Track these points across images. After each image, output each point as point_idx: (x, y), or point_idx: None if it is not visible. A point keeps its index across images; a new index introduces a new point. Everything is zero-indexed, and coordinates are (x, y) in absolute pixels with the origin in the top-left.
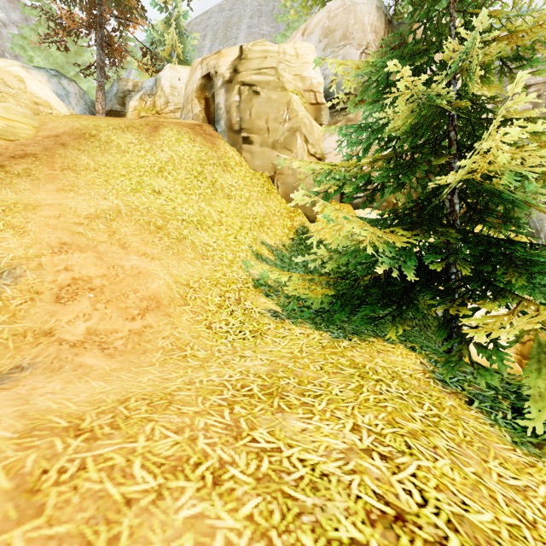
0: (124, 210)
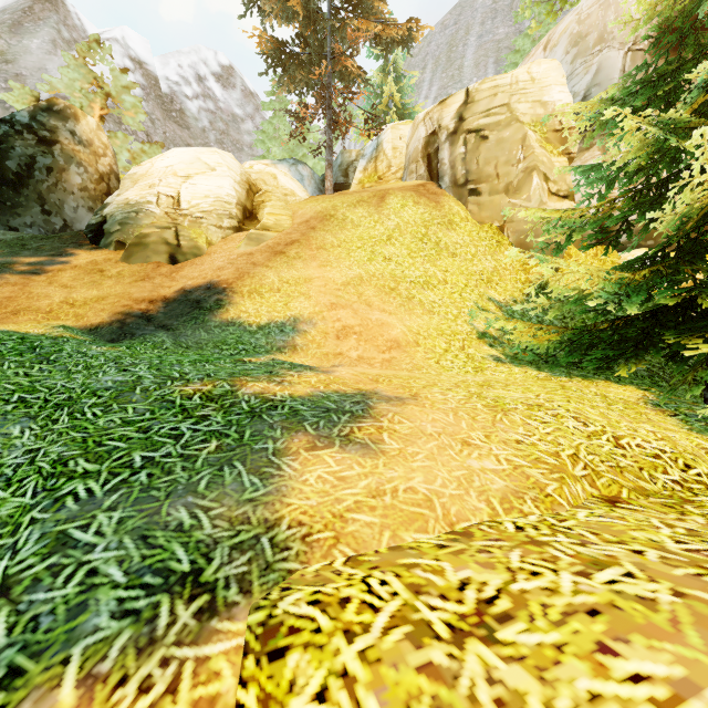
0: (365, 277)
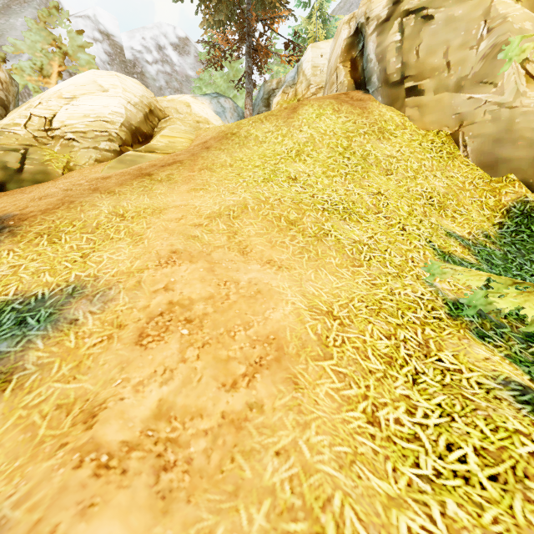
0: (251, 204)
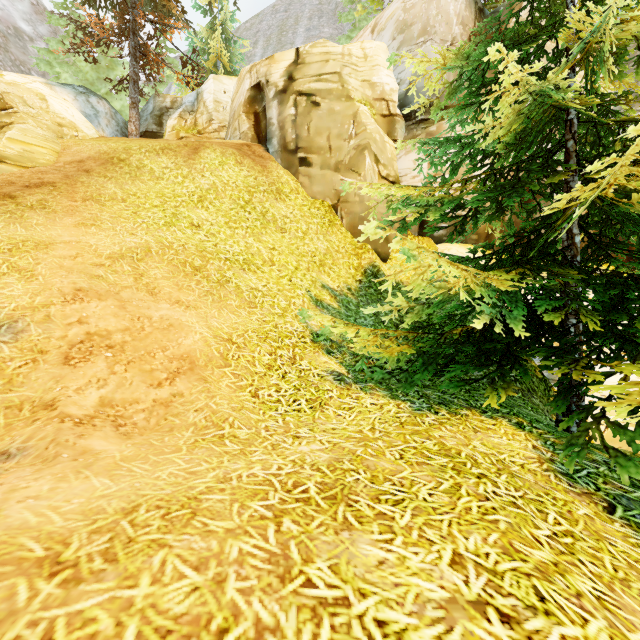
0: (154, 248)
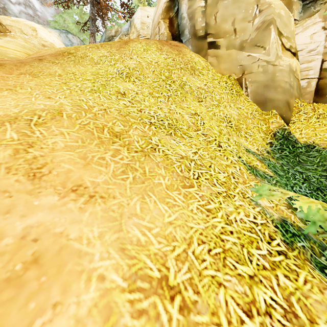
0: (68, 110)
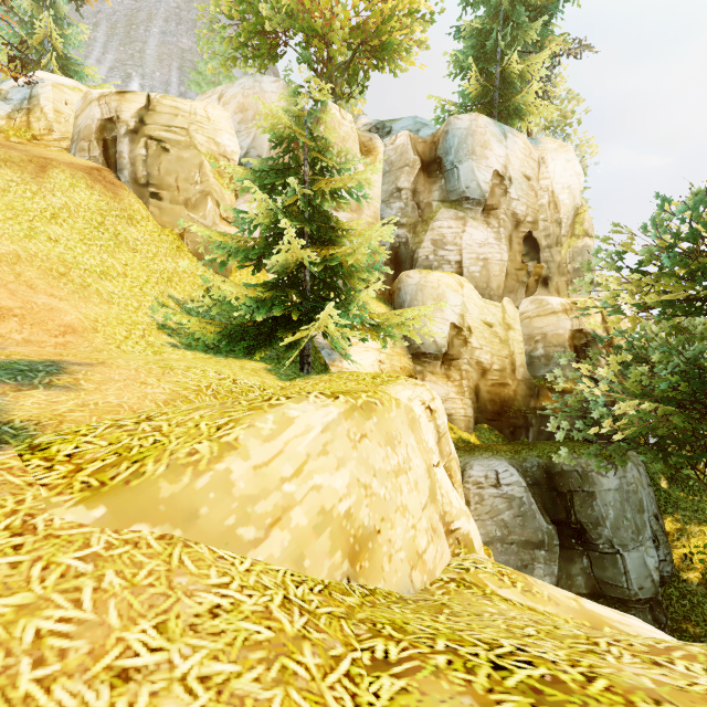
0: (23, 255)
